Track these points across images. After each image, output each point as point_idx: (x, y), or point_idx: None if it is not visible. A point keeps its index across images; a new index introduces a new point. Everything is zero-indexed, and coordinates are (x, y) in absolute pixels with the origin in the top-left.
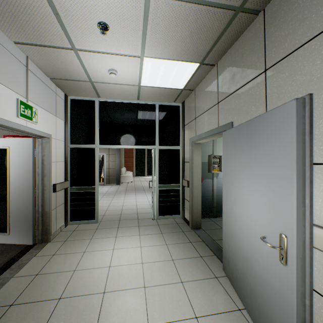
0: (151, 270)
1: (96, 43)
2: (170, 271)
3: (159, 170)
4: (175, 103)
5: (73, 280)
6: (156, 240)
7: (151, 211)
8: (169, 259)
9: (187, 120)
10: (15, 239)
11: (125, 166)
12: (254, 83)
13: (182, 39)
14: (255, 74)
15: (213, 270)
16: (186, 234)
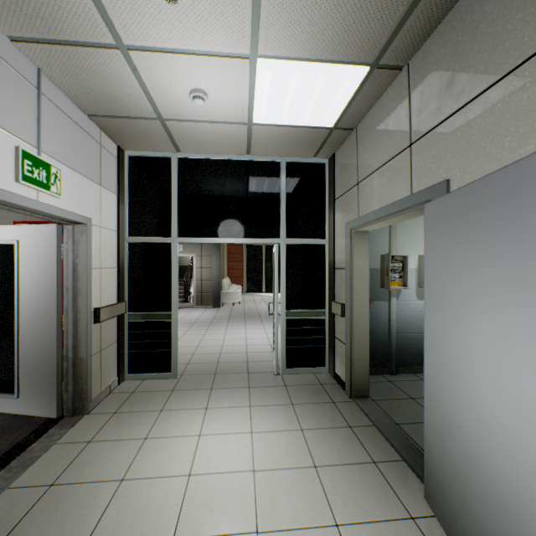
0: (272, 490)
1: (161, 29)
2: (310, 495)
3: (287, 283)
4: (318, 159)
5: (116, 503)
6: (282, 420)
7: (272, 358)
8: (307, 465)
9: (340, 189)
10: (29, 407)
11: (229, 276)
12: (512, 82)
13: (337, 5)
14: (516, 60)
15: (403, 498)
16: (341, 409)
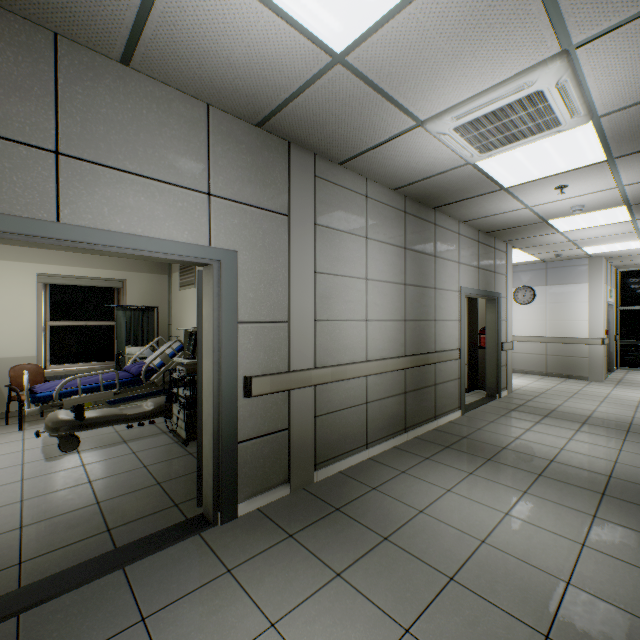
0: None
1: None
2: None
3: None
4: None
5: None
6: None
7: None
8: None
9: None
10: None
11: None
12: None
13: None
14: None
15: None
16: None
